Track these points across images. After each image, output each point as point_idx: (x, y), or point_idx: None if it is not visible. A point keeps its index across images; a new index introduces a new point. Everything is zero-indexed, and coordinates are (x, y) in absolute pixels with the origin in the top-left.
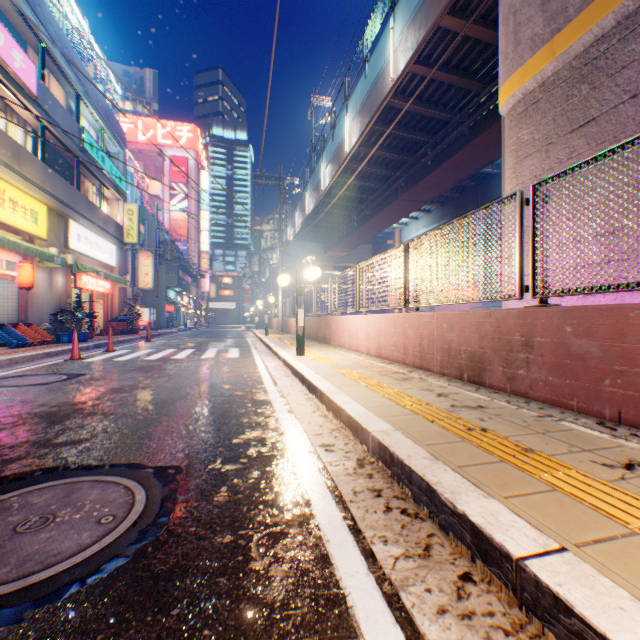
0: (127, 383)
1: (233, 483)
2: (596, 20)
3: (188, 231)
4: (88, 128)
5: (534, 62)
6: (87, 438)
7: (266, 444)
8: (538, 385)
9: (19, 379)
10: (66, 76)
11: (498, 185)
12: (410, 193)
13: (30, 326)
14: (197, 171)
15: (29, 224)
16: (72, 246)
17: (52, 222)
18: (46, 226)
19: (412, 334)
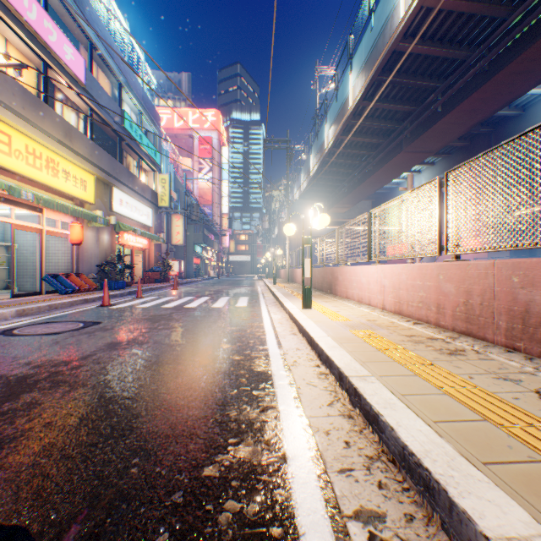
0: (128, 336)
1: None
2: None
3: (212, 197)
4: (129, 113)
5: None
6: (14, 436)
7: (254, 492)
8: None
9: (41, 326)
10: (110, 68)
11: (516, 127)
12: (416, 144)
13: (80, 276)
14: (219, 148)
15: (79, 191)
16: (115, 209)
17: (99, 190)
18: (93, 193)
19: (451, 289)
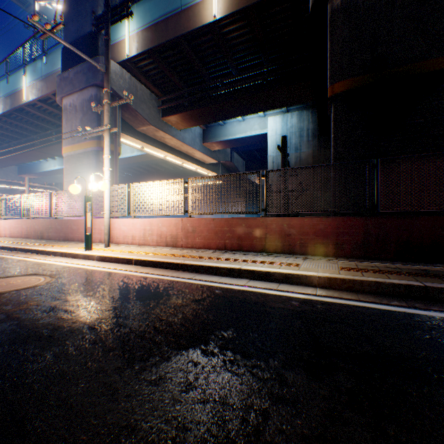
0: None
1: None
2: (80, 149)
3: None
4: None
5: (70, 148)
6: None
7: None
8: (54, 236)
9: None
10: None
11: None
12: (44, 150)
13: None
14: None
15: None
16: None
17: None
18: None
19: (26, 227)
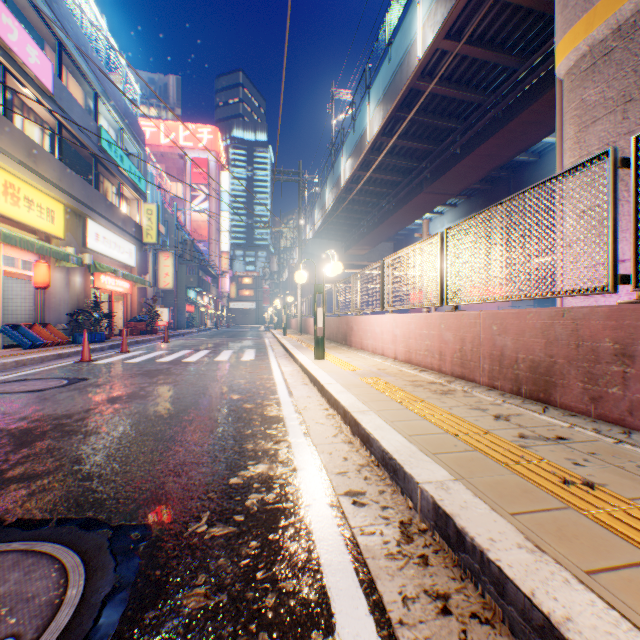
0: (127, 391)
1: (217, 566)
2: None
3: (208, 232)
4: (107, 128)
5: (606, 3)
6: (49, 471)
7: (272, 488)
8: None
9: (17, 384)
10: (84, 74)
11: (533, 174)
12: (436, 185)
13: (46, 326)
14: (217, 172)
15: (45, 223)
16: (90, 246)
17: (69, 221)
18: (63, 225)
19: (450, 337)
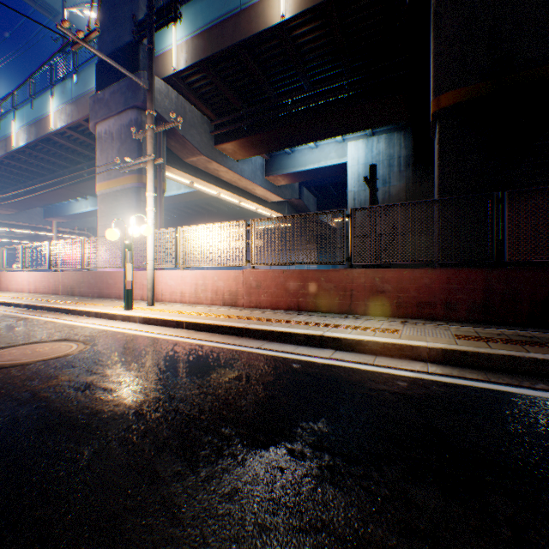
0: None
1: None
2: (118, 185)
3: None
4: None
5: (105, 185)
6: None
7: None
8: (86, 292)
9: None
10: None
11: None
12: (75, 188)
13: None
14: None
15: None
16: None
17: None
18: None
19: (53, 281)
